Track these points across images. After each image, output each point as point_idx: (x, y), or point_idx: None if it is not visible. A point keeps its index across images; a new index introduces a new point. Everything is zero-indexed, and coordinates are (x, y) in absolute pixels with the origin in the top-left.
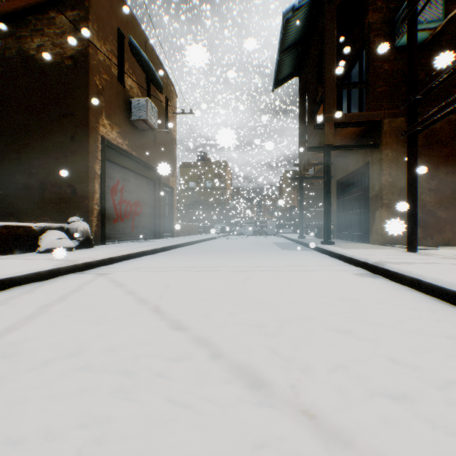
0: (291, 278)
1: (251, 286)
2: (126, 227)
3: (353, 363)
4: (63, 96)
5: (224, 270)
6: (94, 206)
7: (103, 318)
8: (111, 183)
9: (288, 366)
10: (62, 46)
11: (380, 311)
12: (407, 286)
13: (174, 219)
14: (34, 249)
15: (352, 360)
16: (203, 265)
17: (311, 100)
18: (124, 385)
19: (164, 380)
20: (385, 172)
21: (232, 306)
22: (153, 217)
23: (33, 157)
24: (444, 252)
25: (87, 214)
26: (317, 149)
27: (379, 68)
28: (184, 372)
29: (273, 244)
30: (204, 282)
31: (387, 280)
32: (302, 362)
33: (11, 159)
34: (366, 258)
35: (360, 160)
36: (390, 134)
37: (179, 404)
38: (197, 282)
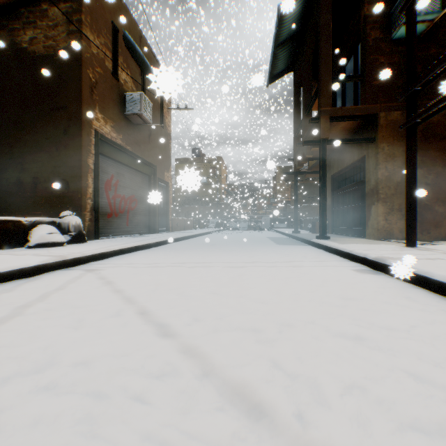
0: (288, 275)
1: (247, 283)
2: (120, 222)
3: (370, 380)
4: (55, 89)
5: (218, 266)
6: (87, 201)
7: (83, 321)
8: (105, 177)
9: (293, 385)
10: (55, 39)
11: (389, 313)
12: (412, 284)
13: (169, 214)
14: (24, 244)
15: (367, 376)
16: (197, 260)
17: (305, 95)
18: (92, 413)
19: (142, 406)
20: (381, 166)
21: (226, 307)
22: (148, 212)
23: (26, 151)
24: (444, 247)
25: (80, 209)
26: (312, 143)
27: (375, 61)
28: (168, 394)
29: (268, 239)
30: (196, 279)
31: (389, 277)
32: (308, 379)
33: (3, 153)
34: (365, 254)
35: (355, 155)
36: (387, 127)
37: (158, 443)
38: (190, 279)
